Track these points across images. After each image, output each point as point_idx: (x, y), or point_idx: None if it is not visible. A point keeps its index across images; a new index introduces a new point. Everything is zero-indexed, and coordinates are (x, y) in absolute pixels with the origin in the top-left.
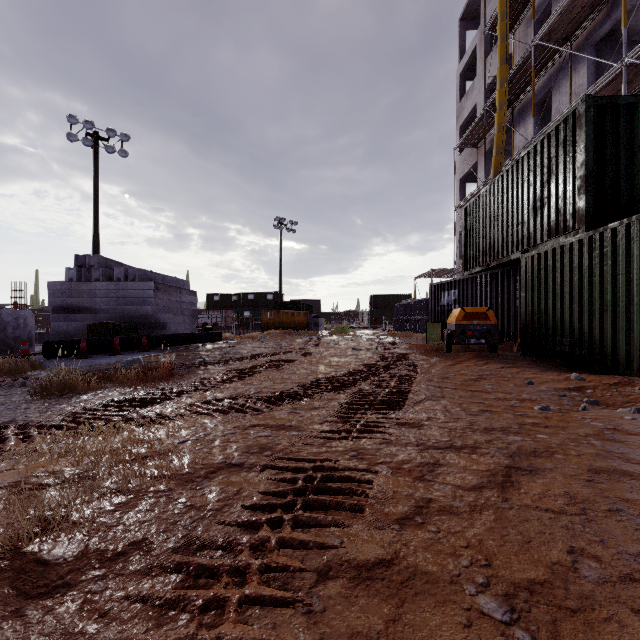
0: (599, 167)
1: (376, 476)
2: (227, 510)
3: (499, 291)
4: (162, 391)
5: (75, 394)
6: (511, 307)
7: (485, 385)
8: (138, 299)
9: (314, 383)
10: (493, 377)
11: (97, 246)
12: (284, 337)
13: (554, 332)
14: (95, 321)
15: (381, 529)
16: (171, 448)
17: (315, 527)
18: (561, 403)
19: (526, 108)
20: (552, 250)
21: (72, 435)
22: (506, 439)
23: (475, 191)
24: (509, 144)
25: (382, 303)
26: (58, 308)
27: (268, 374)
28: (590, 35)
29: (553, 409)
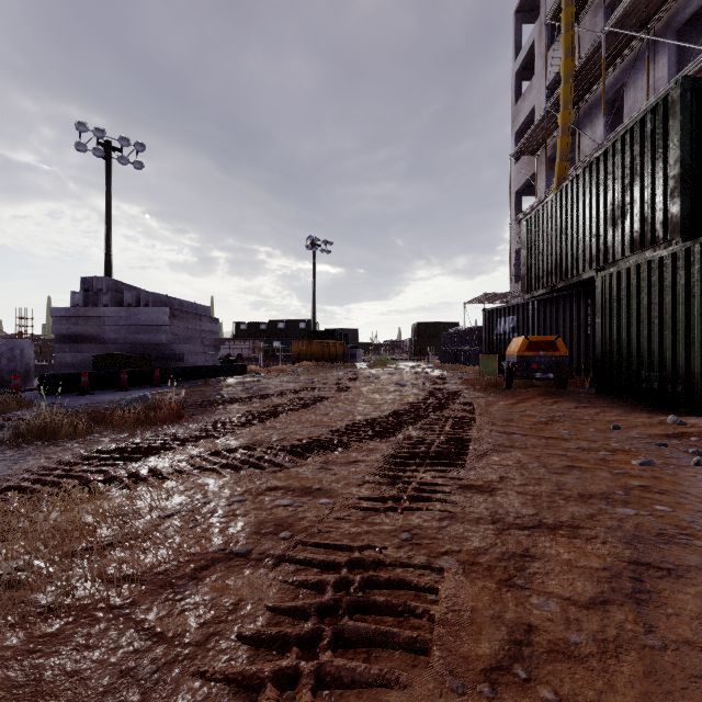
0: (697, 164)
1: (441, 578)
2: (214, 645)
3: (567, 317)
4: (163, 438)
5: (58, 441)
6: (581, 335)
7: (560, 430)
8: (151, 327)
9: (351, 427)
10: (567, 419)
11: (109, 268)
12: (317, 370)
13: (639, 365)
14: (103, 352)
15: (461, 694)
16: (143, 534)
17: (351, 687)
18: (663, 455)
19: (594, 108)
20: (636, 266)
21: (30, 501)
22: (614, 513)
23: (534, 204)
24: (573, 151)
25: (426, 332)
26: (62, 337)
27: (296, 415)
28: (672, 19)
29: (657, 464)
